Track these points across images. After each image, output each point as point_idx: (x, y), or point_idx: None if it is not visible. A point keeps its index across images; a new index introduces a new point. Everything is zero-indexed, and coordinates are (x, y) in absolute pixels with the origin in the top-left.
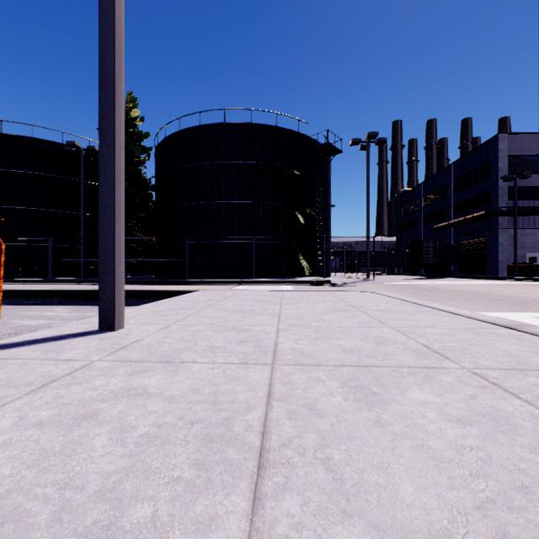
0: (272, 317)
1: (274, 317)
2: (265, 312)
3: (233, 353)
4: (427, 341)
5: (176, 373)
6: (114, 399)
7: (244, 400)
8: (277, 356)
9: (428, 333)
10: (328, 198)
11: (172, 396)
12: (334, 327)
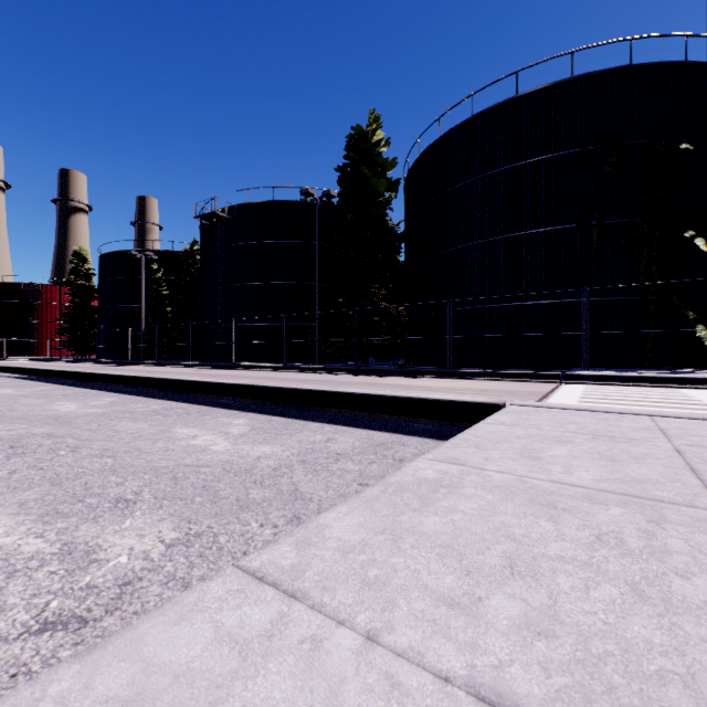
0: None
1: None
2: None
3: None
4: None
5: None
6: None
7: None
8: None
9: None
10: None
11: None
12: None
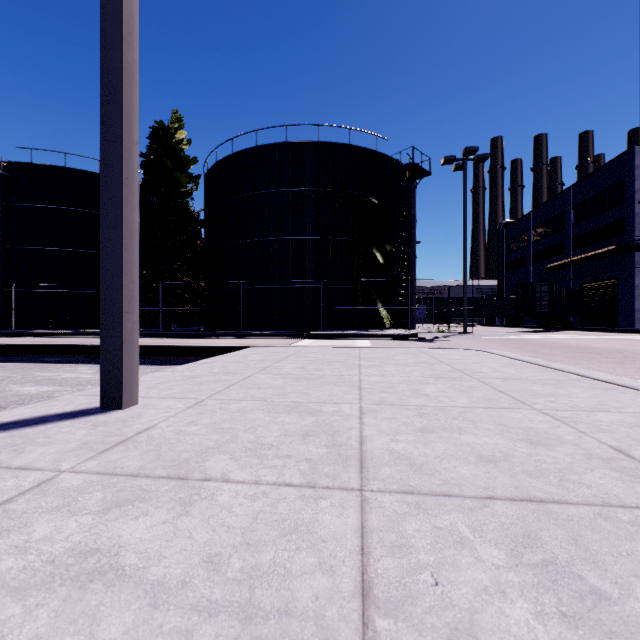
0: (350, 389)
1: (352, 389)
2: (339, 379)
3: (292, 459)
4: (616, 440)
5: (187, 508)
6: (44, 588)
7: (311, 606)
8: (367, 469)
9: (606, 423)
10: (412, 232)
11: (161, 582)
12: (447, 407)
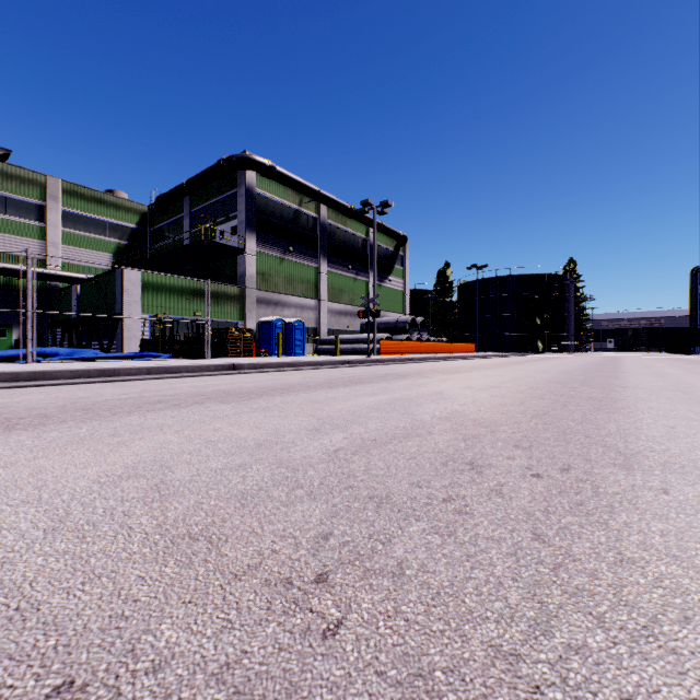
0: None
1: None
2: None
3: None
4: None
5: None
6: None
7: None
8: None
9: None
10: (564, 304)
11: None
12: None
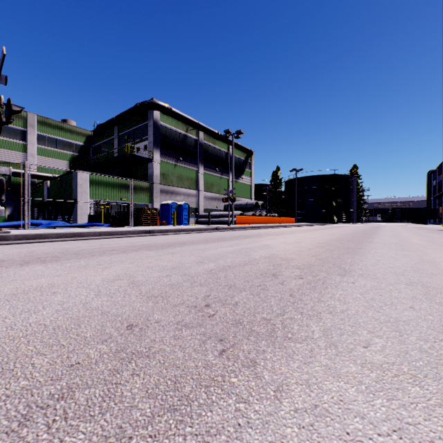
0: None
1: None
2: None
3: None
4: None
5: None
6: None
7: None
8: None
9: None
10: (350, 193)
11: None
12: None
